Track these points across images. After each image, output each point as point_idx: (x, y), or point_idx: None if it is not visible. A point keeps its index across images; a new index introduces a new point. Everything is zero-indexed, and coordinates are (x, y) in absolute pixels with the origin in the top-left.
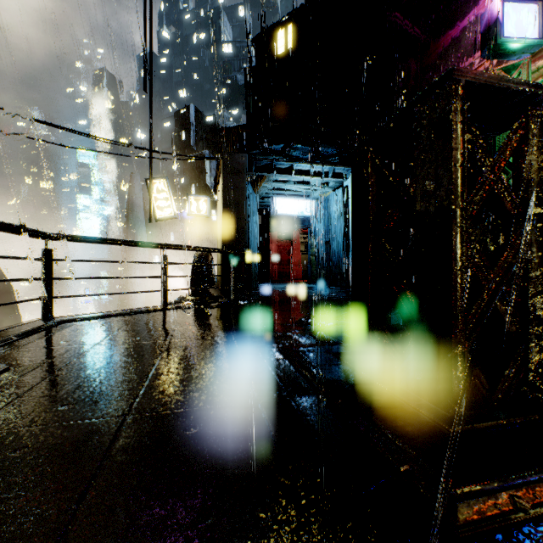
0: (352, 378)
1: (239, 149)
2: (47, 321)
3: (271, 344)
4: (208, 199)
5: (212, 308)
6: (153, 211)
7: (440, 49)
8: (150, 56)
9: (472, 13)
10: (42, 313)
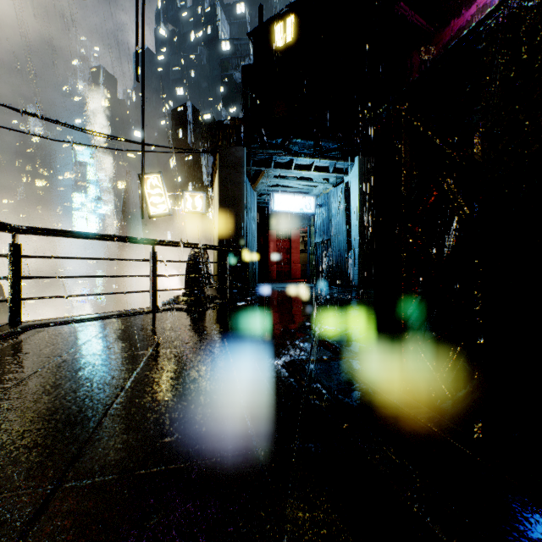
0: (385, 412)
1: (236, 142)
2: (14, 326)
3: (272, 357)
4: (204, 196)
5: (206, 310)
6: (147, 208)
7: (445, 40)
8: (142, 44)
9: (479, 0)
10: (9, 317)
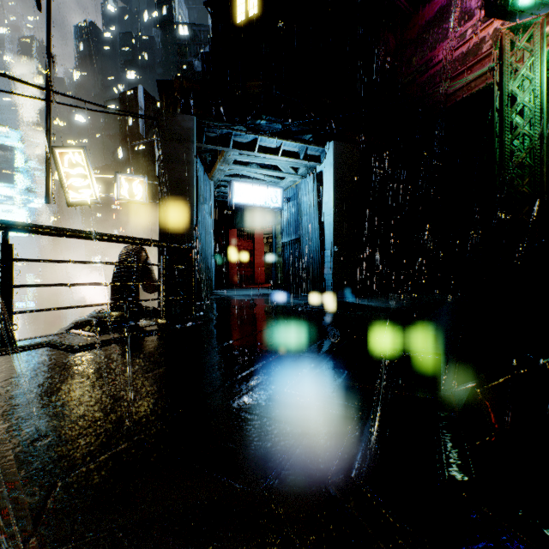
0: None
1: (184, 110)
2: None
3: None
4: (145, 181)
5: (108, 344)
6: (64, 192)
7: (424, 21)
8: None
9: None
10: None
